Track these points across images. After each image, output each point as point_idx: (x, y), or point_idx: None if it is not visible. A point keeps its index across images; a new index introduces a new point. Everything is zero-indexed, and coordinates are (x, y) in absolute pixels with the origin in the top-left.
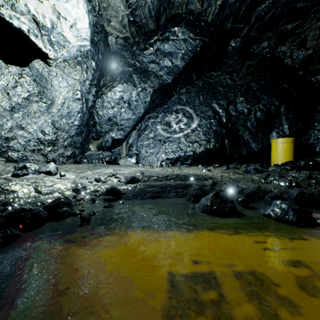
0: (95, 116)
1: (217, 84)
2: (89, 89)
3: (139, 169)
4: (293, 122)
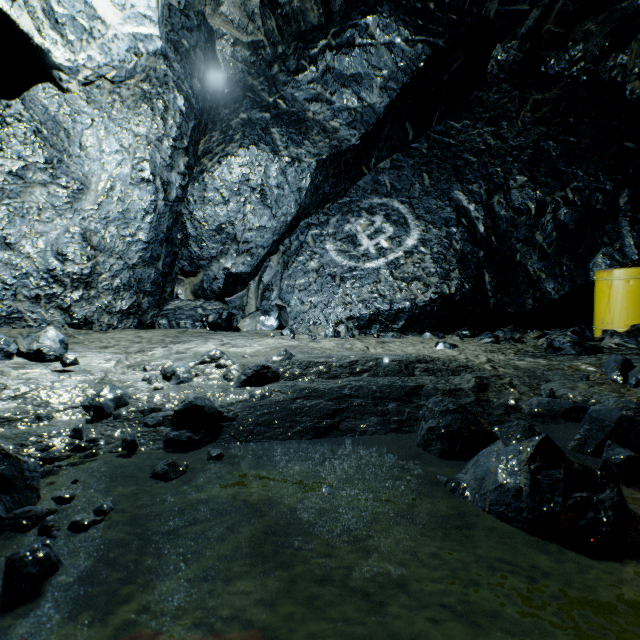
0: (186, 222)
1: (463, 147)
2: (170, 159)
3: (283, 342)
4: None
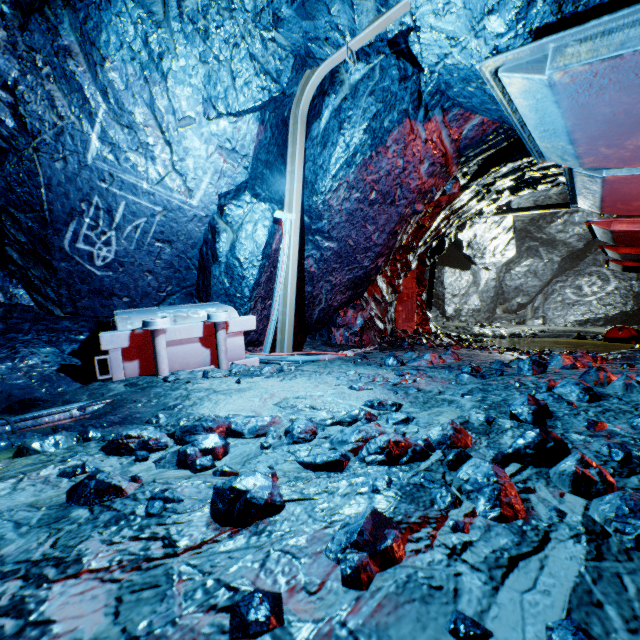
0: (503, 287)
1: None
2: (501, 270)
3: (546, 327)
4: None
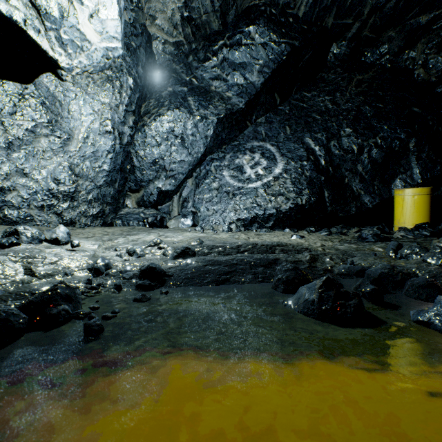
0: (133, 158)
1: (312, 109)
2: (124, 118)
3: (197, 235)
4: (429, 164)
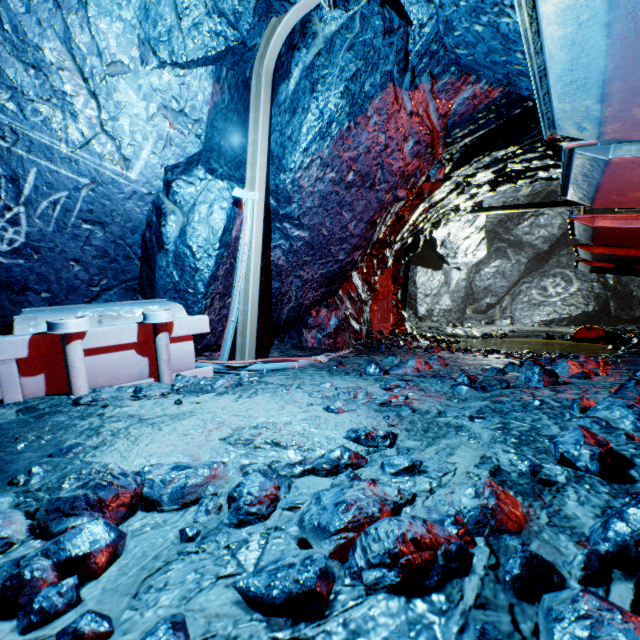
0: (473, 287)
1: None
2: (471, 270)
3: (514, 327)
4: None
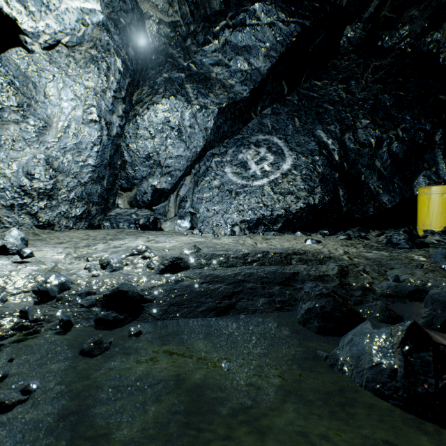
0: (124, 152)
1: (323, 99)
2: (112, 106)
3: (193, 239)
4: None
